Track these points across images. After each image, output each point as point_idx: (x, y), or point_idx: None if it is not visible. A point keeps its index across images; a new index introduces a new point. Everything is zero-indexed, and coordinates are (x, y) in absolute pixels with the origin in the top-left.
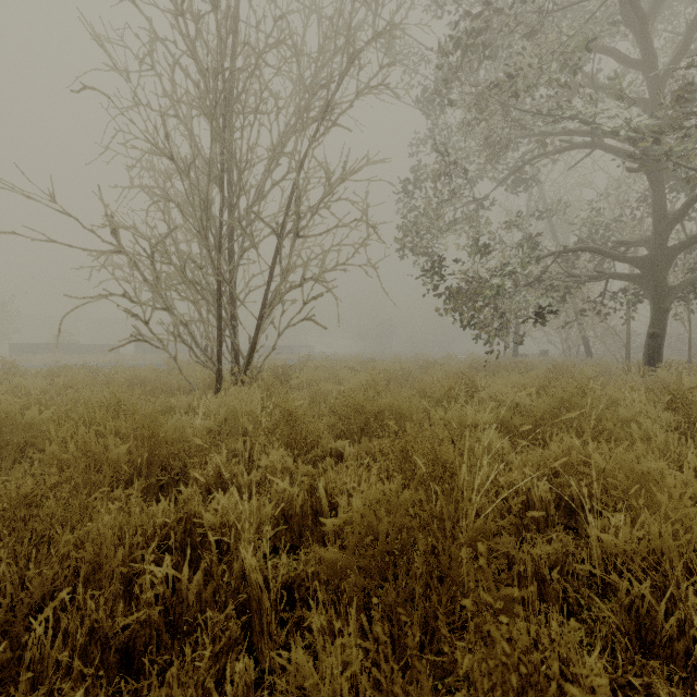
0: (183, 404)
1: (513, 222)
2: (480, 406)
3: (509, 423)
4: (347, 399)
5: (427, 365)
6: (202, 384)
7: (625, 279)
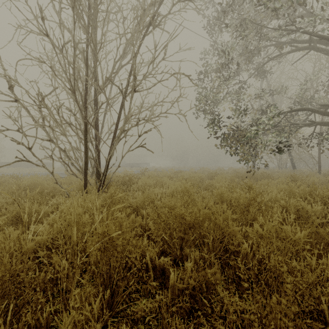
0: (45, 208)
1: (259, 94)
2: (296, 223)
3: (324, 239)
4: (169, 206)
5: (211, 174)
6: (75, 188)
7: (327, 125)
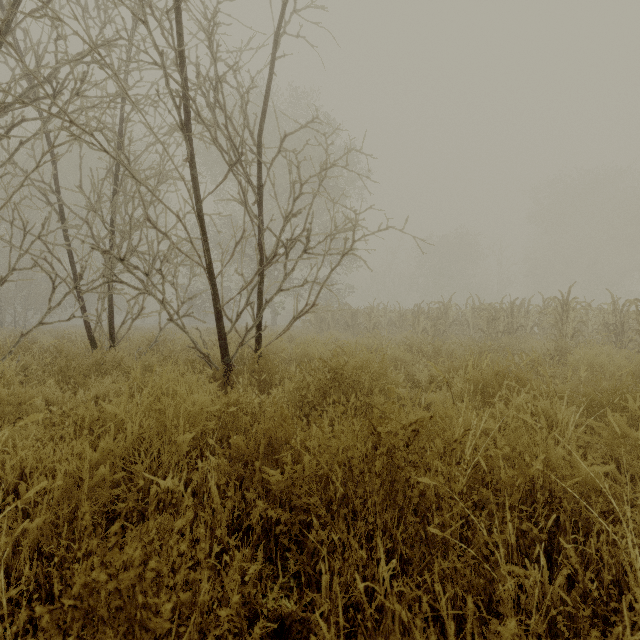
0: None
1: None
2: None
3: None
4: None
5: None
6: None
7: None
